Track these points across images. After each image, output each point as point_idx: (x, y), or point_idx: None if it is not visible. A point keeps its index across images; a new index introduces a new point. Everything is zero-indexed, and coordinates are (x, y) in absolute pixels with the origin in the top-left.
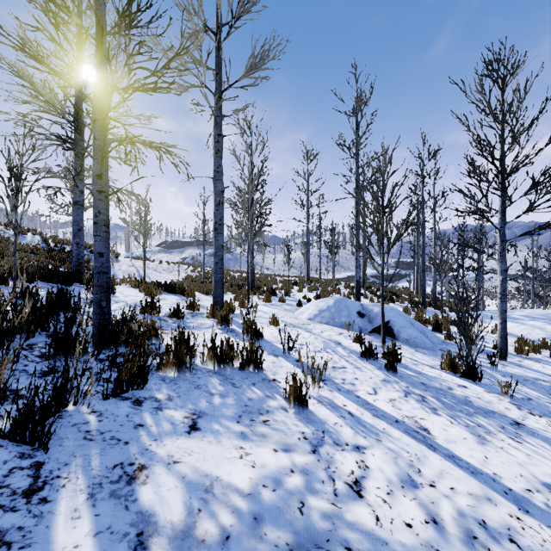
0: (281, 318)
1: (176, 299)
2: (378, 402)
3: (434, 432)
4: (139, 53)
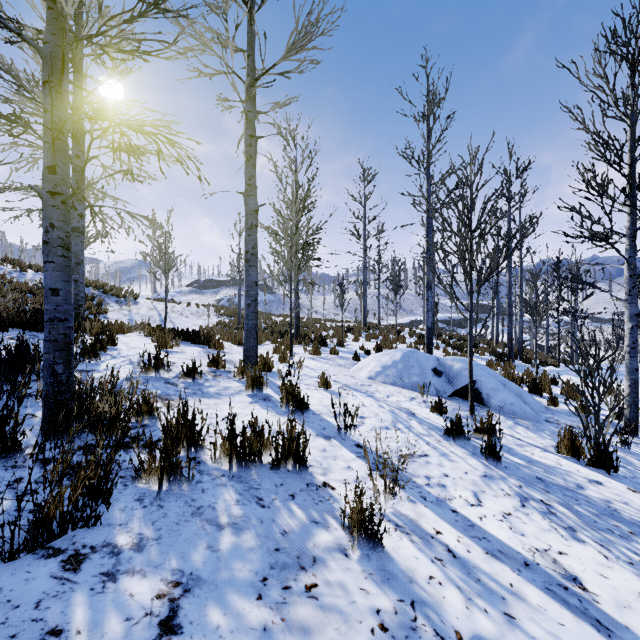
0: (334, 377)
1: (198, 351)
2: (487, 521)
3: (590, 585)
4: None
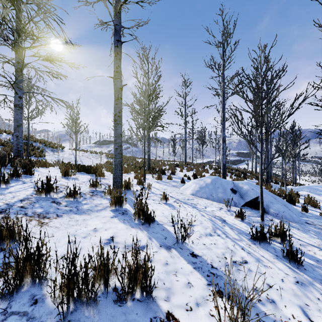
0: (170, 194)
1: (87, 178)
2: None
3: None
4: None
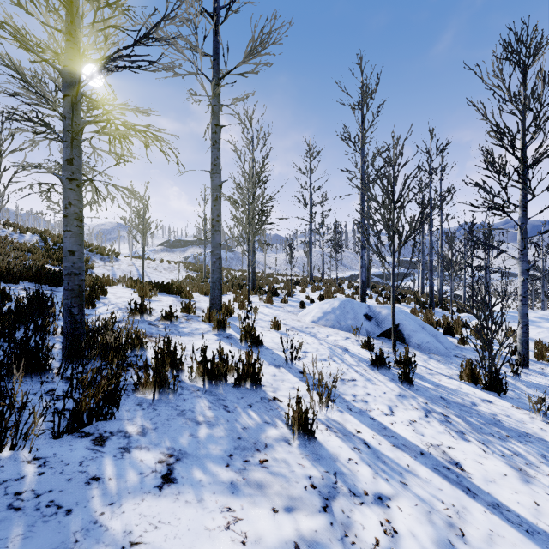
0: (283, 321)
1: (172, 300)
2: (396, 426)
3: (467, 467)
4: (107, 5)
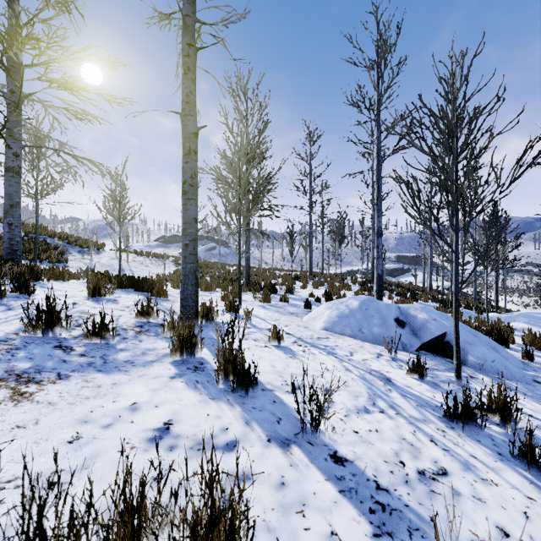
0: (286, 329)
1: (136, 300)
2: None
3: None
4: None
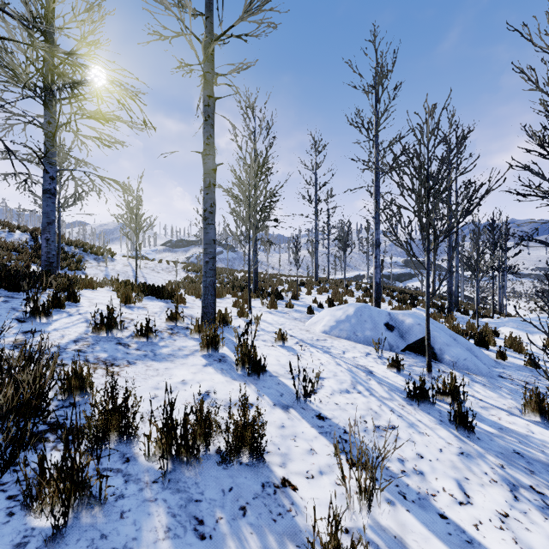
0: (290, 332)
1: (160, 307)
2: (485, 532)
3: None
4: None
